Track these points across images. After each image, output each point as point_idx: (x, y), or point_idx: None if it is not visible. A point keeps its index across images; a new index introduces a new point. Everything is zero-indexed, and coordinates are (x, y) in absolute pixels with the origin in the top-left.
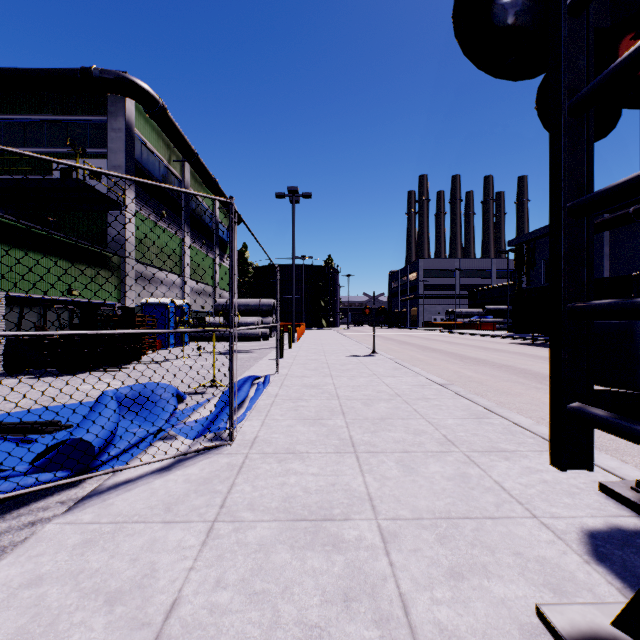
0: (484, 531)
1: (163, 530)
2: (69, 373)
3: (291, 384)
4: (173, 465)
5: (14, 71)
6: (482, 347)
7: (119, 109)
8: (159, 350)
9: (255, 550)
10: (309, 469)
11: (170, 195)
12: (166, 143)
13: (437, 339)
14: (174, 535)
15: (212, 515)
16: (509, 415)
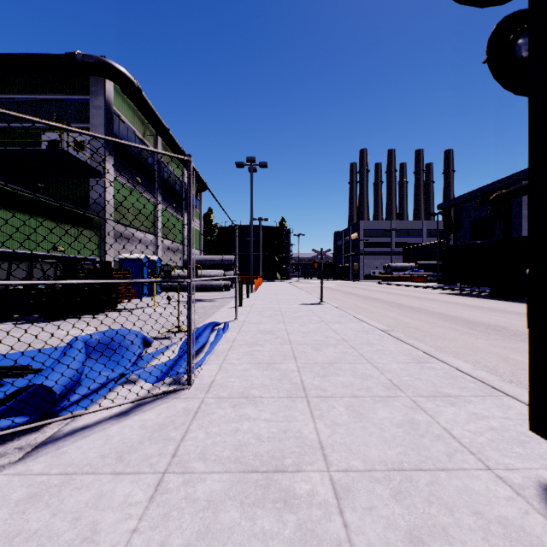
0: (439, 485)
1: (111, 483)
2: (52, 319)
3: (248, 330)
4: (131, 410)
5: (8, 56)
6: (416, 297)
7: (99, 89)
8: (134, 299)
9: (203, 507)
10: (262, 414)
11: (144, 165)
12: (141, 120)
13: (376, 290)
14: (122, 489)
15: (163, 465)
16: (448, 360)
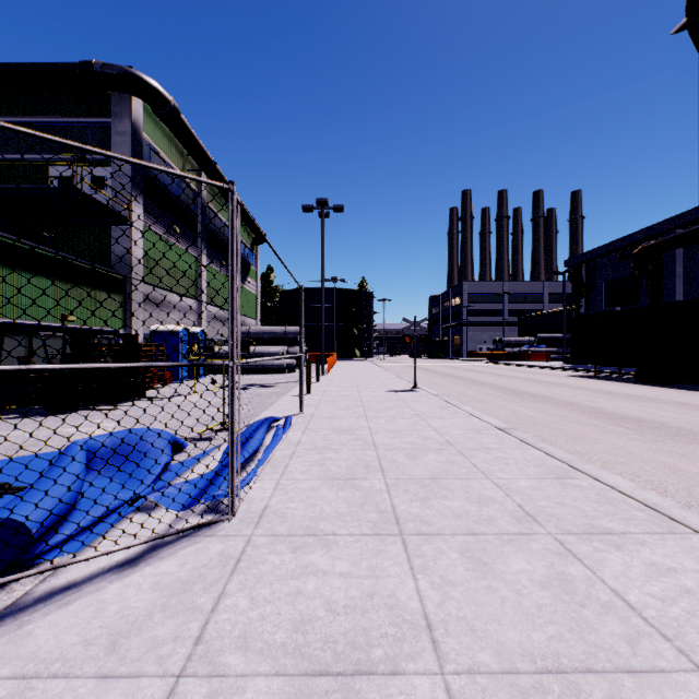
0: None
1: (92, 696)
2: (57, 412)
3: (317, 428)
4: (143, 556)
5: (4, 66)
6: (538, 380)
7: (124, 109)
8: (170, 384)
9: None
10: (336, 565)
11: (184, 209)
12: (179, 150)
13: (485, 371)
14: None
15: (179, 661)
16: (599, 474)
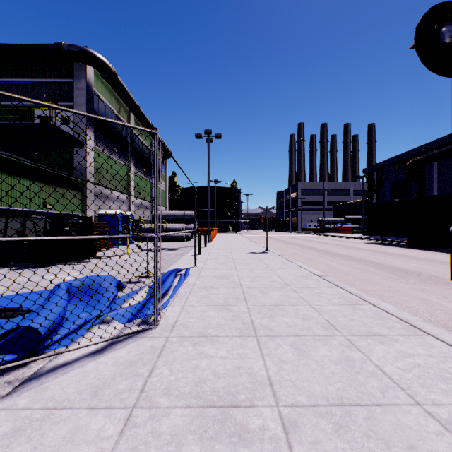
0: (375, 420)
1: (87, 417)
2: (42, 266)
3: (205, 275)
4: (106, 348)
5: (6, 46)
6: (345, 246)
7: (82, 73)
8: (111, 248)
9: (167, 442)
10: (218, 352)
11: (119, 136)
12: (117, 99)
13: (312, 240)
14: (95, 423)
15: (132, 400)
16: (376, 302)
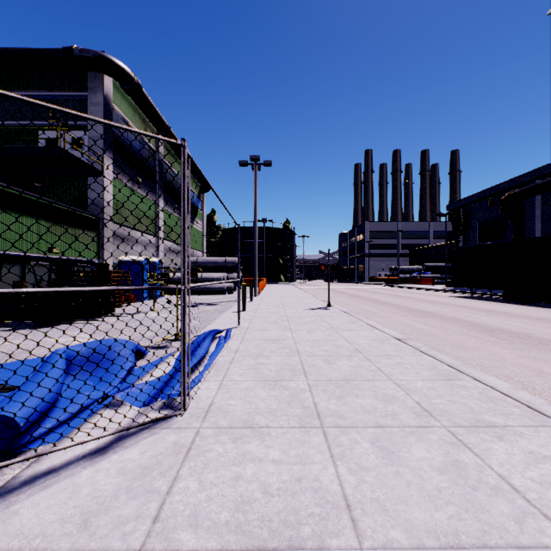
0: None
1: None
2: (44, 325)
3: (252, 338)
4: (111, 445)
5: (3, 51)
6: (426, 300)
7: (98, 85)
8: (134, 303)
9: None
10: (269, 453)
11: (145, 164)
12: (142, 118)
13: (383, 292)
14: None
15: (140, 537)
16: (481, 376)
